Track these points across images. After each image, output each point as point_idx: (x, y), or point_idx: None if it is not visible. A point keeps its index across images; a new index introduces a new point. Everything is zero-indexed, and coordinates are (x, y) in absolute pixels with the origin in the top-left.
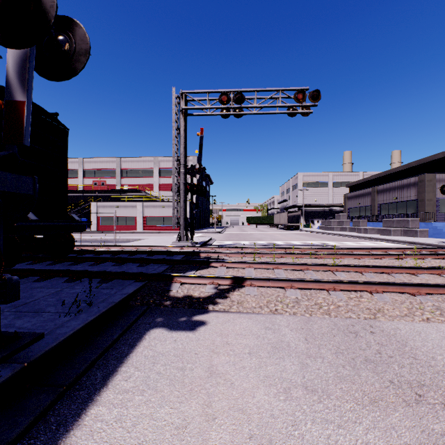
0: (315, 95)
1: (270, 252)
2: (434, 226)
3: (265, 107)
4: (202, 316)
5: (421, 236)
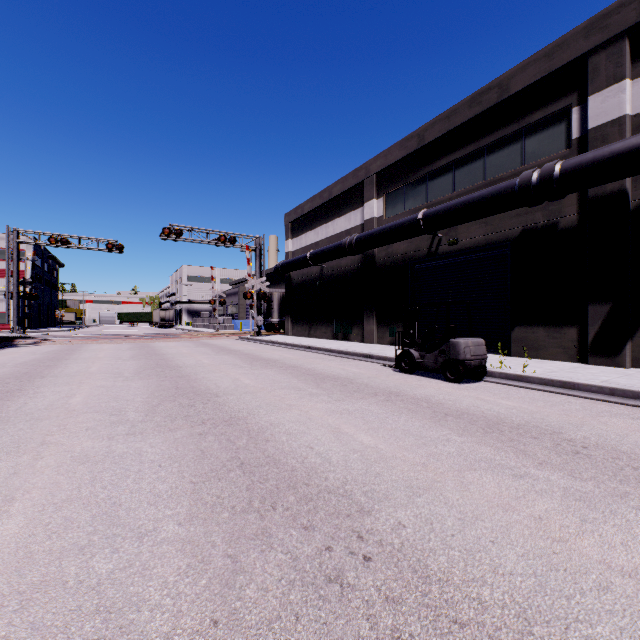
0: (121, 247)
1: (79, 335)
2: (236, 322)
3: (87, 248)
4: (29, 346)
5: (229, 329)
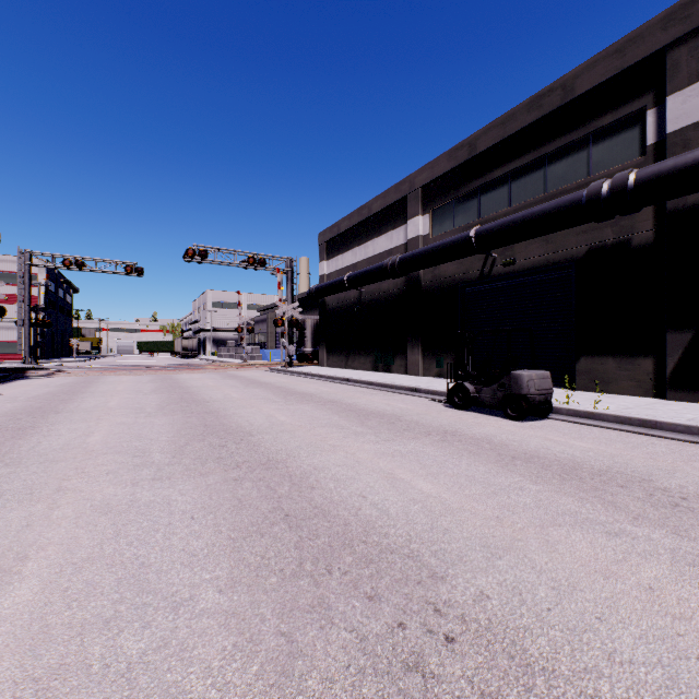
0: (140, 270)
1: (96, 366)
2: (265, 352)
3: (104, 271)
4: (42, 378)
5: (258, 359)
